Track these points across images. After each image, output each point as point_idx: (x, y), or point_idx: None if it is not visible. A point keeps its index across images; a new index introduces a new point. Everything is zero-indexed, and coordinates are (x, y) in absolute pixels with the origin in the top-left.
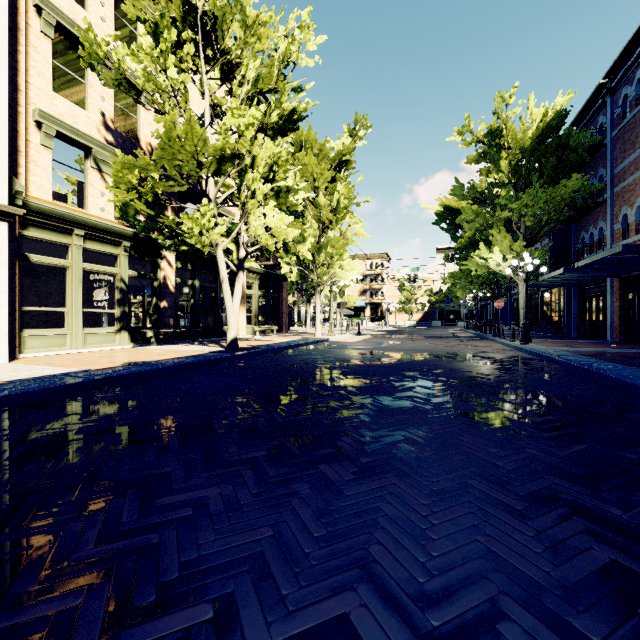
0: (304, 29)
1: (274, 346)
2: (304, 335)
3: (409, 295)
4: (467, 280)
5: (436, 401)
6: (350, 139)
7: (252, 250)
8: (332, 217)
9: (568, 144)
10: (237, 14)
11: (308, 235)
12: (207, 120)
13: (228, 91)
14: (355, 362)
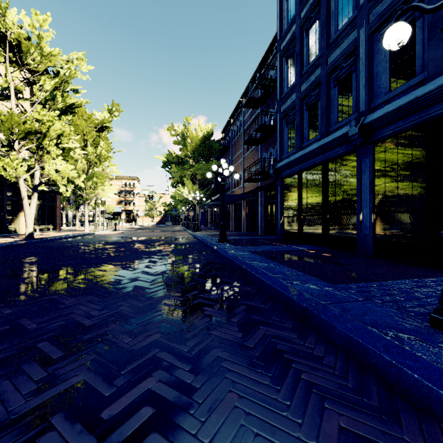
0: (80, 60)
1: (59, 237)
2: (75, 231)
3: (152, 205)
4: (179, 200)
5: (139, 248)
6: (109, 115)
7: (43, 180)
8: (97, 161)
9: (212, 146)
10: (37, 50)
11: (79, 167)
12: (13, 103)
13: (25, 82)
14: (111, 241)
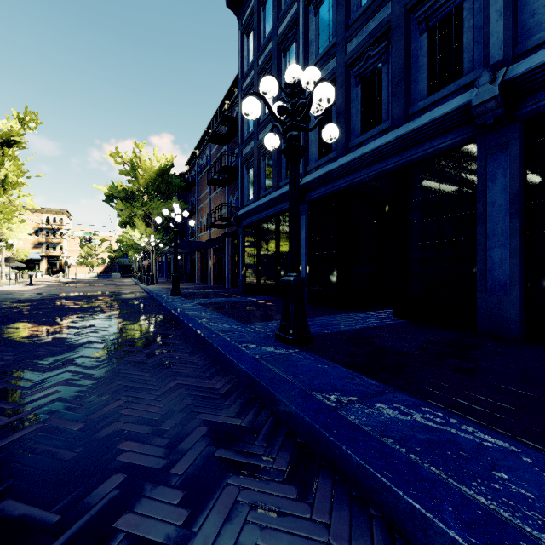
0: None
1: None
2: None
3: (90, 251)
4: (129, 245)
5: (65, 305)
6: (20, 125)
7: None
8: None
9: (172, 182)
10: None
11: None
12: None
13: None
14: (23, 299)
